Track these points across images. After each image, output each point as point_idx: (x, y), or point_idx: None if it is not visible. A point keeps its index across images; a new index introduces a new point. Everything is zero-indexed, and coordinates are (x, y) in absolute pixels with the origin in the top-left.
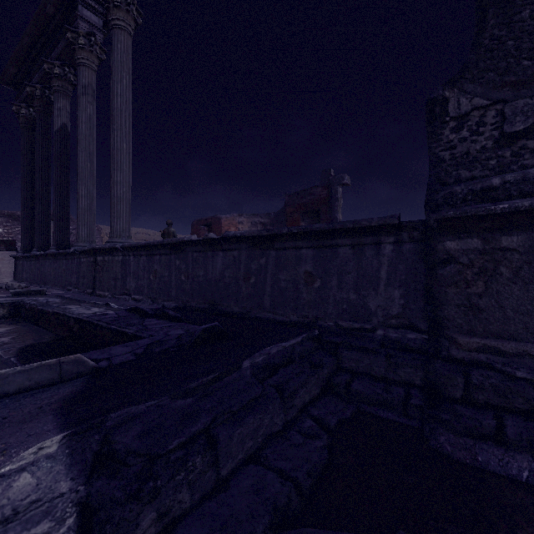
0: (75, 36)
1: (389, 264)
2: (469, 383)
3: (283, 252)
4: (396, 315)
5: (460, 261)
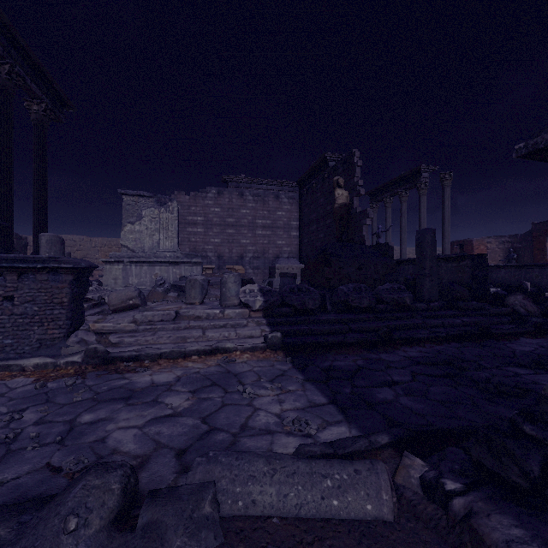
0: (419, 185)
1: None
2: None
3: (527, 269)
4: None
5: None
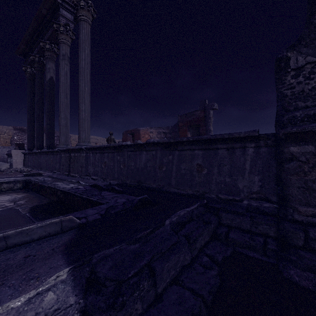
0: (58, 26)
1: (251, 160)
2: (307, 237)
3: (183, 152)
4: (256, 192)
5: (300, 159)
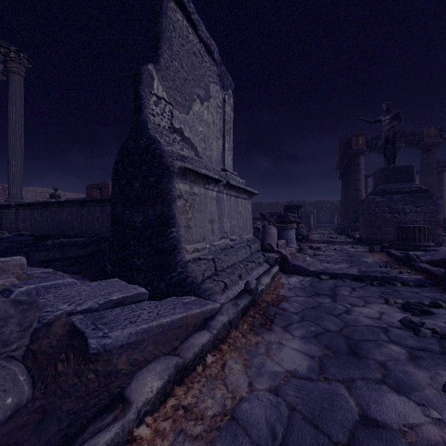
0: None
1: None
2: None
3: (90, 208)
4: None
5: None
